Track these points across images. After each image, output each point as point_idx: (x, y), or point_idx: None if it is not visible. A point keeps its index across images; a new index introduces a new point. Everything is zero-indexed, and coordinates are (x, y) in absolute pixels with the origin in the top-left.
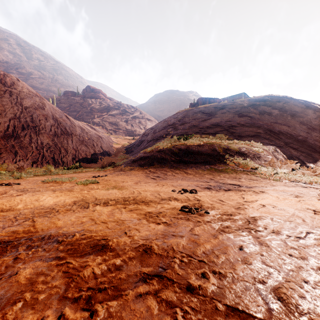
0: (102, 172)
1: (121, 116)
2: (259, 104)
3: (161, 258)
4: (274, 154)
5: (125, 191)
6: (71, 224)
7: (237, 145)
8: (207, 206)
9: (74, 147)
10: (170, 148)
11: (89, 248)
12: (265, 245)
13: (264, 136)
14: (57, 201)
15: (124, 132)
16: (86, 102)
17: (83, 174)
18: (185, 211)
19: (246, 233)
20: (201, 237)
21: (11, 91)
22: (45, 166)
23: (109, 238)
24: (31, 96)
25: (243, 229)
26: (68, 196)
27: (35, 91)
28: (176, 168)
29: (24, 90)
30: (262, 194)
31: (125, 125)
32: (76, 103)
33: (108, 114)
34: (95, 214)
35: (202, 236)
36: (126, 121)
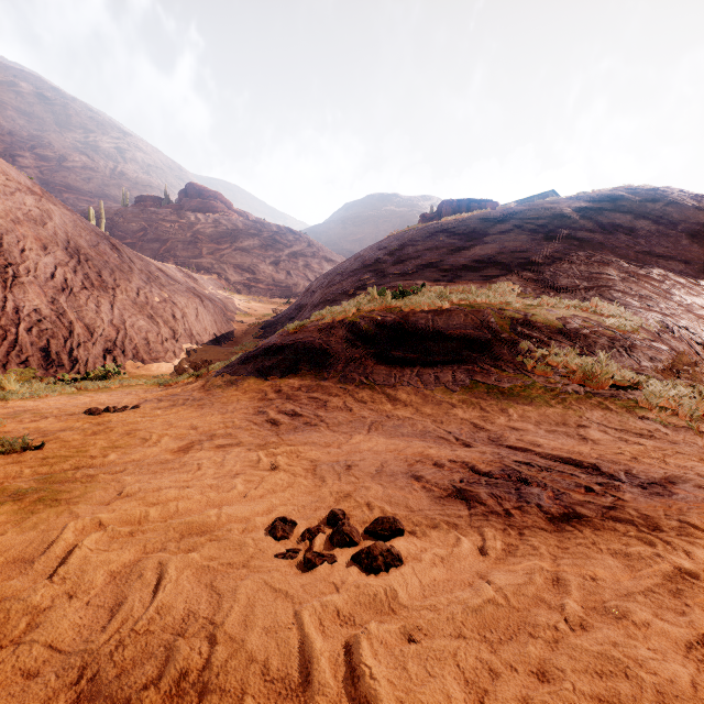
0: (152, 392)
1: (263, 252)
2: (599, 208)
3: None
4: (663, 337)
5: (29, 526)
6: None
7: (553, 310)
8: None
9: (114, 321)
10: (352, 320)
11: None
12: None
13: (624, 289)
14: None
15: (269, 288)
16: (183, 220)
17: (87, 399)
18: None
19: None
20: None
21: None
22: (14, 371)
23: None
24: (10, 190)
25: None
26: None
27: (32, 183)
28: (364, 382)
29: None
30: None
31: (273, 273)
32: (160, 223)
33: (234, 246)
34: None
35: None
36: (276, 264)
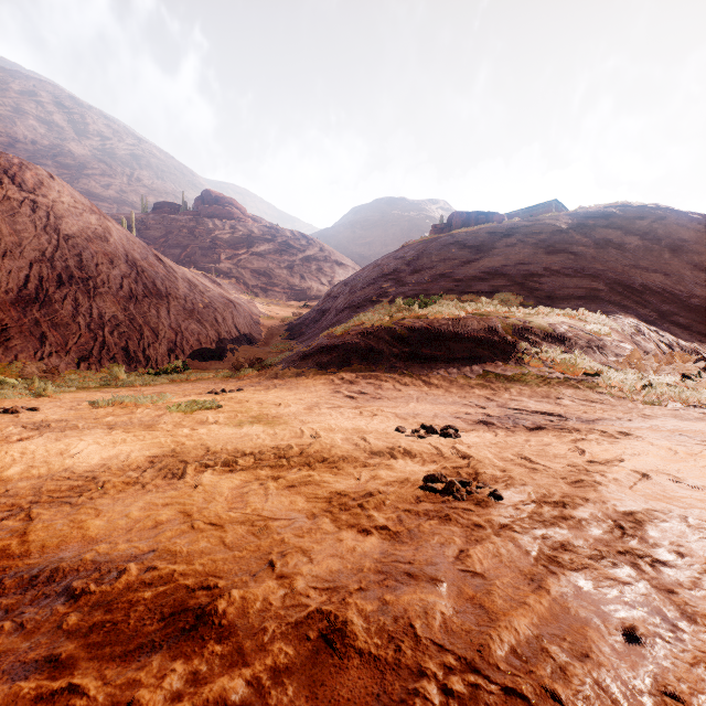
0: (233, 382)
1: (278, 257)
2: (594, 225)
3: (377, 674)
4: (635, 339)
5: (281, 429)
6: (126, 528)
7: (546, 318)
8: (492, 474)
9: (172, 325)
10: (388, 325)
11: (156, 621)
12: (705, 625)
13: (609, 298)
14: (111, 457)
15: (284, 291)
16: (202, 227)
17: (190, 386)
18: (435, 491)
19: (626, 570)
20: (496, 587)
21: (36, 200)
22: (107, 367)
23: (221, 583)
24: (79, 211)
25: (615, 557)
26: (139, 443)
27: (90, 202)
28: (404, 372)
29: (65, 199)
30: (626, 440)
31: (288, 277)
32: (180, 229)
33: (250, 252)
34: (196, 498)
35: (496, 580)
36: (290, 268)
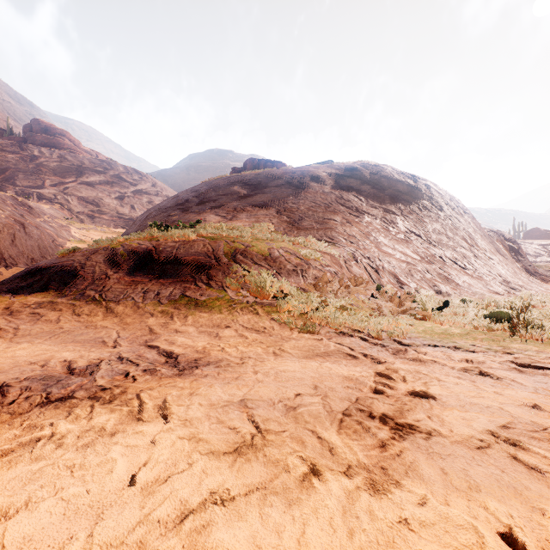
0: None
1: (109, 188)
2: (342, 175)
3: None
4: (348, 264)
5: None
6: None
7: (270, 243)
8: None
9: None
10: (114, 247)
11: None
12: None
13: (341, 230)
14: None
15: (113, 219)
16: (25, 152)
17: None
18: None
19: None
20: None
21: None
22: None
23: None
24: None
25: None
26: None
27: None
28: (96, 298)
29: None
30: (144, 424)
31: (117, 206)
32: None
33: (79, 181)
34: None
35: None
36: (121, 199)
